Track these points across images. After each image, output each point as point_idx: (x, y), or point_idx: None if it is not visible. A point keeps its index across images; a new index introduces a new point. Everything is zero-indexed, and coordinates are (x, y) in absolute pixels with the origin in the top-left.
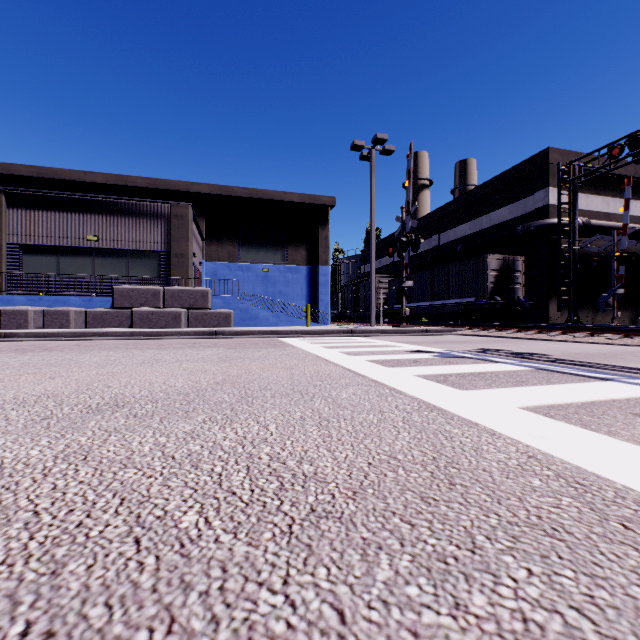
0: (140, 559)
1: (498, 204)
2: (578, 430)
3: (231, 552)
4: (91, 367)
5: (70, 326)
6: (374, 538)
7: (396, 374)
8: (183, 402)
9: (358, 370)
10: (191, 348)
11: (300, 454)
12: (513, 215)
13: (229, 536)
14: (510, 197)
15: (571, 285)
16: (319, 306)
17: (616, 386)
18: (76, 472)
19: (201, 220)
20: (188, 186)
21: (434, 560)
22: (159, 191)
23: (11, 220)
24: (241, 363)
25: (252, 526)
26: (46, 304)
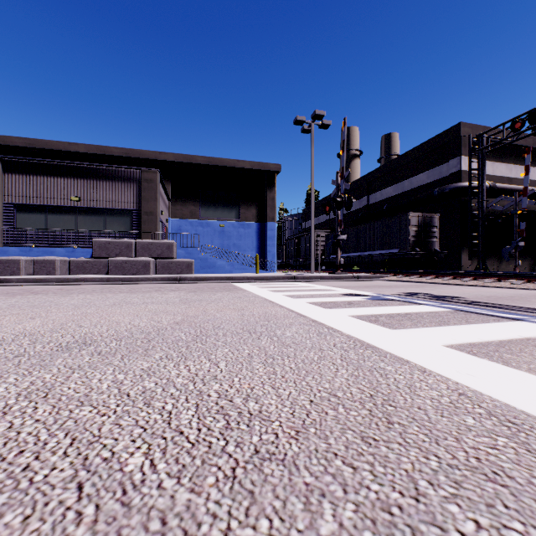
0: (79, 509)
1: (418, 170)
2: (501, 367)
3: (173, 500)
4: (68, 308)
5: (56, 273)
6: (317, 483)
7: (333, 315)
8: (144, 340)
9: (300, 311)
10: (157, 292)
11: (246, 391)
12: (430, 179)
13: (172, 481)
14: (428, 164)
15: (480, 238)
16: (267, 256)
17: (527, 325)
18: (34, 410)
19: (167, 184)
20: (157, 155)
21: (378, 510)
22: (132, 159)
23: (6, 183)
24: (199, 305)
25: (196, 469)
26: (36, 254)
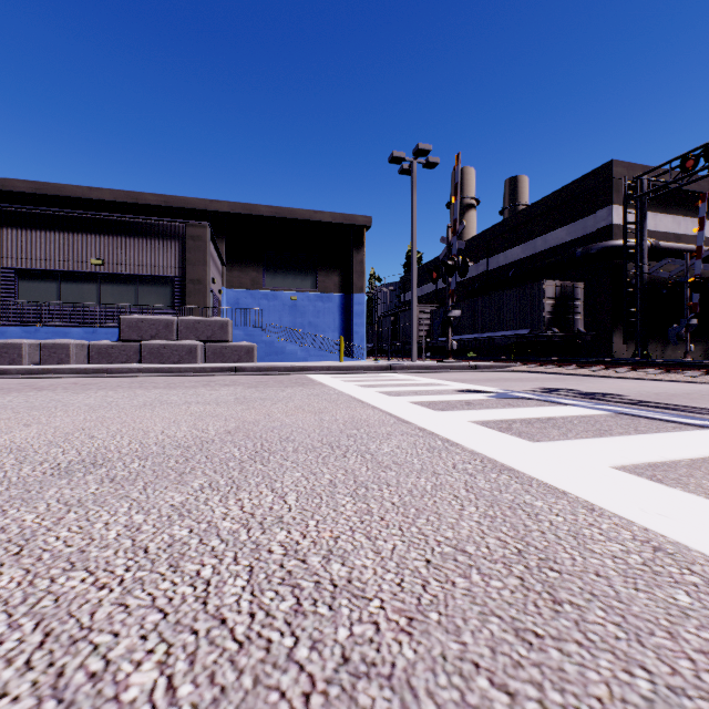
0: None
1: (555, 224)
2: (705, 503)
3: None
4: (80, 411)
5: (70, 361)
6: None
7: (448, 420)
8: (180, 459)
9: (401, 415)
10: (205, 387)
11: (328, 544)
12: (572, 236)
13: None
14: (568, 216)
15: (638, 315)
16: (354, 339)
17: None
18: None
19: (221, 242)
20: (206, 204)
21: None
22: (174, 210)
23: (5, 241)
24: (261, 406)
25: (243, 698)
26: (44, 336)
